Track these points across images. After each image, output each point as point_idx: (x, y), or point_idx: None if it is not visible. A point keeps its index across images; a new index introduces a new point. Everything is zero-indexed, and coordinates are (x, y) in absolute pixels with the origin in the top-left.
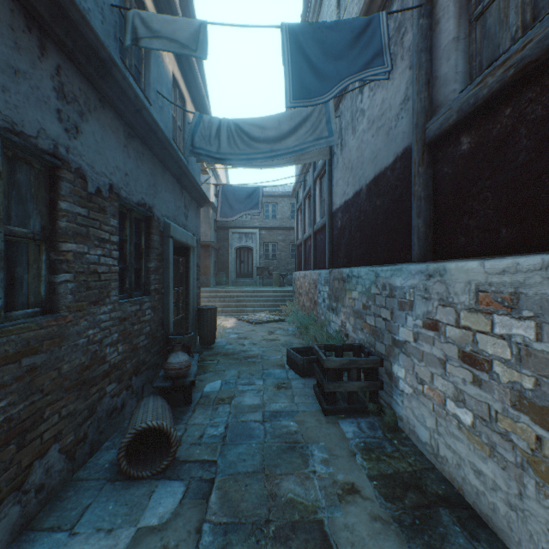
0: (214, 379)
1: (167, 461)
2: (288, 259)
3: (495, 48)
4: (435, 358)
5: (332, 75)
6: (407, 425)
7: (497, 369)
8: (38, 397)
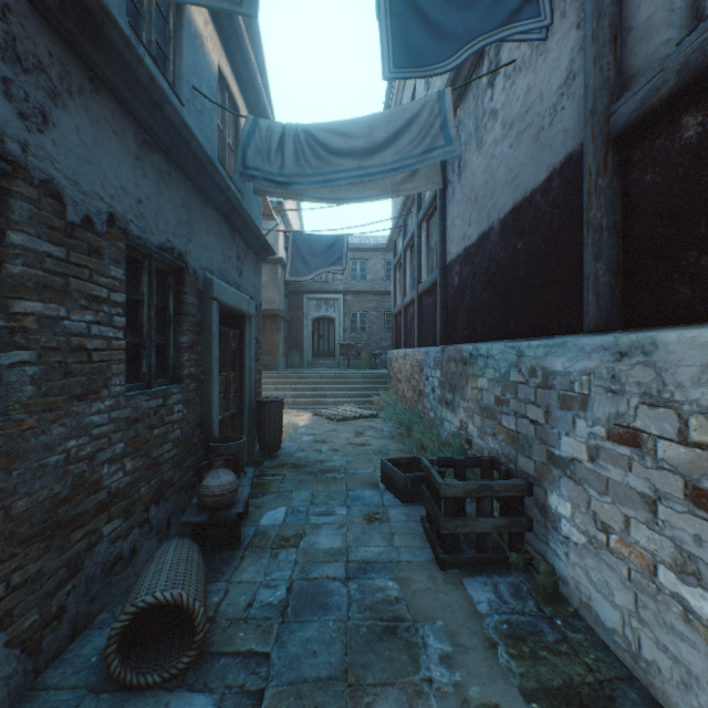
0: (277, 505)
1: (188, 658)
2: (382, 333)
3: None
4: (633, 492)
5: (456, 32)
6: (577, 594)
7: None
8: None
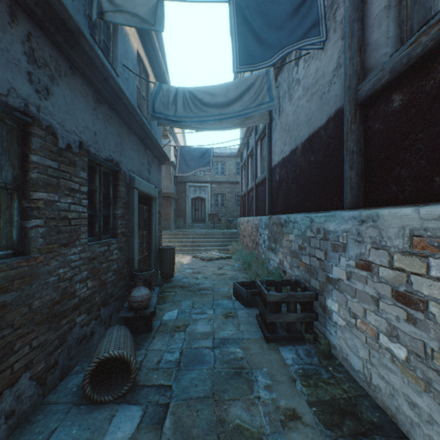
0: (172, 309)
1: (127, 387)
2: (234, 207)
3: (426, 11)
4: (368, 295)
5: (274, 44)
6: (341, 354)
7: (433, 309)
8: (8, 332)
